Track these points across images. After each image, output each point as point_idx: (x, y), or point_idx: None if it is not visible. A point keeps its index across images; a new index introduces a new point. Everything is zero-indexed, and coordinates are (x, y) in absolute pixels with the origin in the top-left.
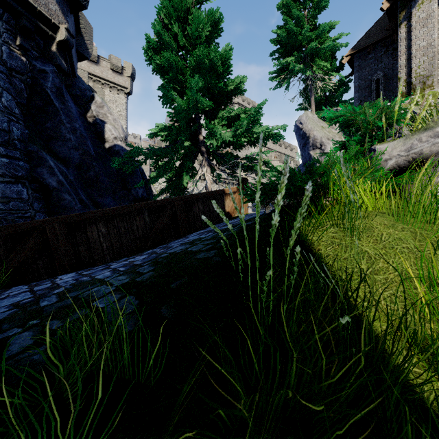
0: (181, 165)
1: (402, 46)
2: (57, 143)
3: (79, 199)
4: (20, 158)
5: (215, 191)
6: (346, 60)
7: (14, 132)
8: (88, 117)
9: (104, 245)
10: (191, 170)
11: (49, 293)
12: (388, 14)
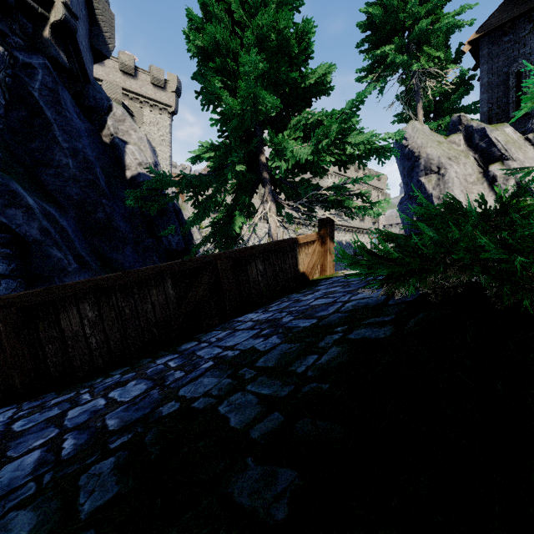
0: (232, 201)
1: None
2: (47, 170)
3: (76, 255)
4: None
5: (282, 241)
6: (469, 47)
7: None
8: (103, 136)
9: (93, 340)
10: (246, 208)
11: None
12: None
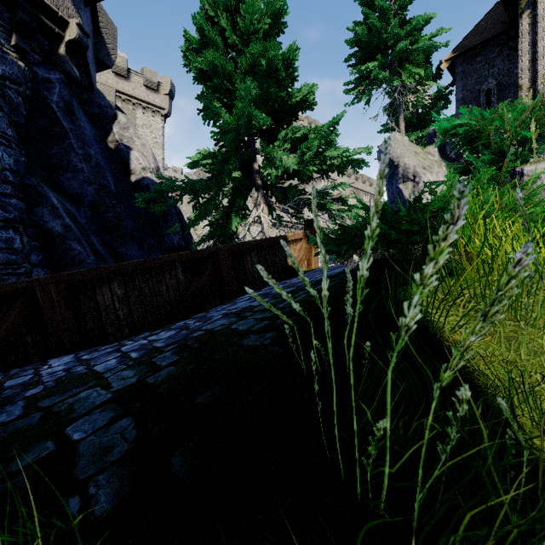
0: (229, 204)
1: (524, 42)
2: (65, 174)
3: (93, 249)
4: (12, 194)
5: (273, 238)
6: (446, 66)
7: (5, 160)
8: (109, 142)
9: (121, 313)
10: (242, 210)
11: (18, 397)
12: (504, 1)
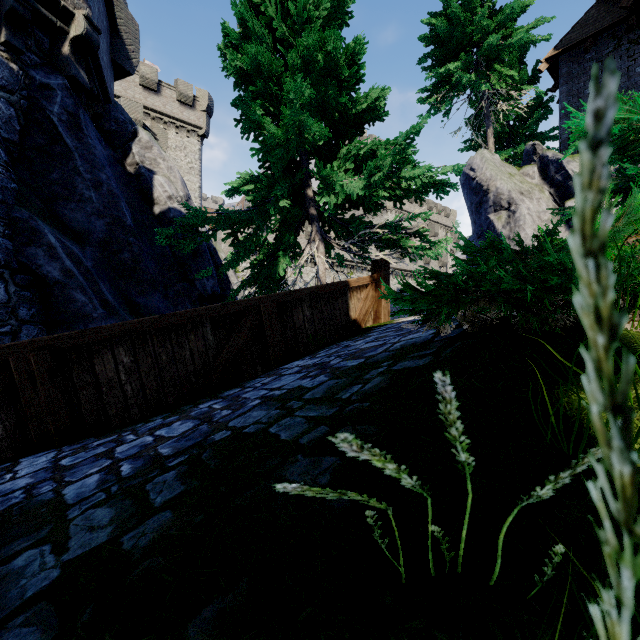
0: (276, 240)
1: None
2: (68, 205)
3: (102, 299)
4: None
5: (331, 284)
6: (546, 66)
7: None
8: (127, 165)
9: (128, 387)
10: (291, 248)
11: None
12: None
